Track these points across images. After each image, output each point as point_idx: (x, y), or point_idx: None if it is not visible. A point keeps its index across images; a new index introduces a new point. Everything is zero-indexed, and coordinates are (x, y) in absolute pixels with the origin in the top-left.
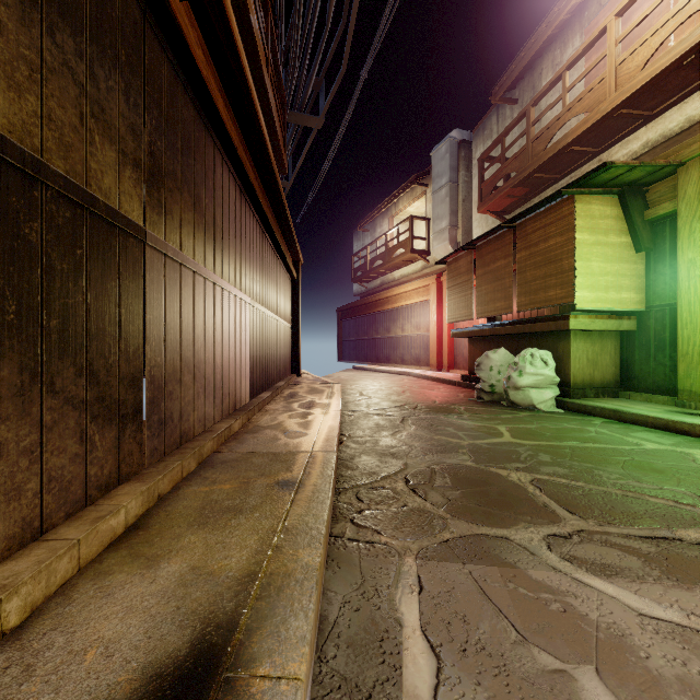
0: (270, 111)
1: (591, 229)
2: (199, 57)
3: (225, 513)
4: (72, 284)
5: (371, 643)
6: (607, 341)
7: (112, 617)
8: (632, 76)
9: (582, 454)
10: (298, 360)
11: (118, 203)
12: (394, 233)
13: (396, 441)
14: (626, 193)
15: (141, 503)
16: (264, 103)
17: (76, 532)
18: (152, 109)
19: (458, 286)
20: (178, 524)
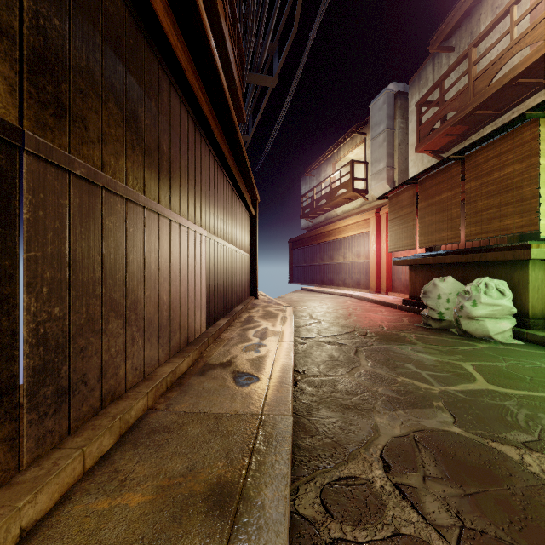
0: (228, 59)
1: None
2: None
3: None
4: None
5: None
6: None
7: None
8: None
9: None
10: (255, 284)
11: None
12: (336, 176)
13: (355, 383)
14: None
15: None
16: (222, 52)
17: None
18: None
19: (400, 218)
20: None
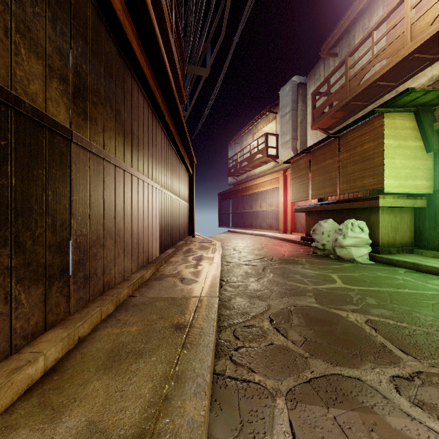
0: (174, 60)
1: (395, 136)
2: (117, 5)
3: (128, 356)
4: None
5: None
6: (405, 214)
7: None
8: (423, 30)
9: (398, 298)
10: (192, 226)
11: (45, 107)
12: (255, 144)
13: (260, 285)
14: (420, 111)
15: (61, 348)
16: (169, 55)
17: None
18: (78, 39)
19: (299, 177)
20: (88, 368)
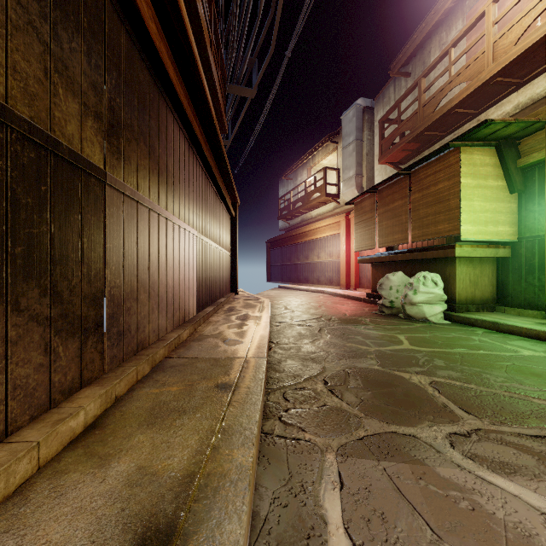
0: (213, 82)
1: (473, 174)
2: (152, 29)
3: (171, 413)
4: (37, 216)
5: (298, 541)
6: (486, 266)
7: (61, 519)
8: (507, 50)
9: (470, 359)
10: (235, 281)
11: (81, 148)
12: (311, 181)
13: (315, 347)
14: (502, 145)
15: (99, 405)
16: (208, 75)
17: (37, 434)
18: (112, 71)
19: (363, 221)
20: (130, 424)
